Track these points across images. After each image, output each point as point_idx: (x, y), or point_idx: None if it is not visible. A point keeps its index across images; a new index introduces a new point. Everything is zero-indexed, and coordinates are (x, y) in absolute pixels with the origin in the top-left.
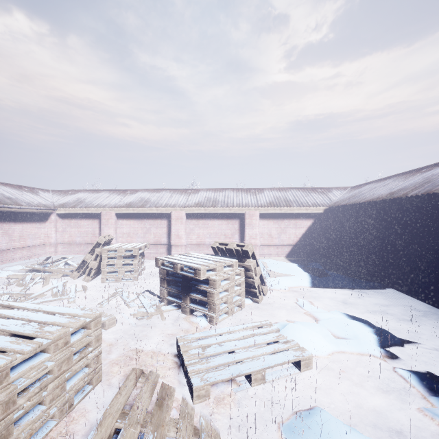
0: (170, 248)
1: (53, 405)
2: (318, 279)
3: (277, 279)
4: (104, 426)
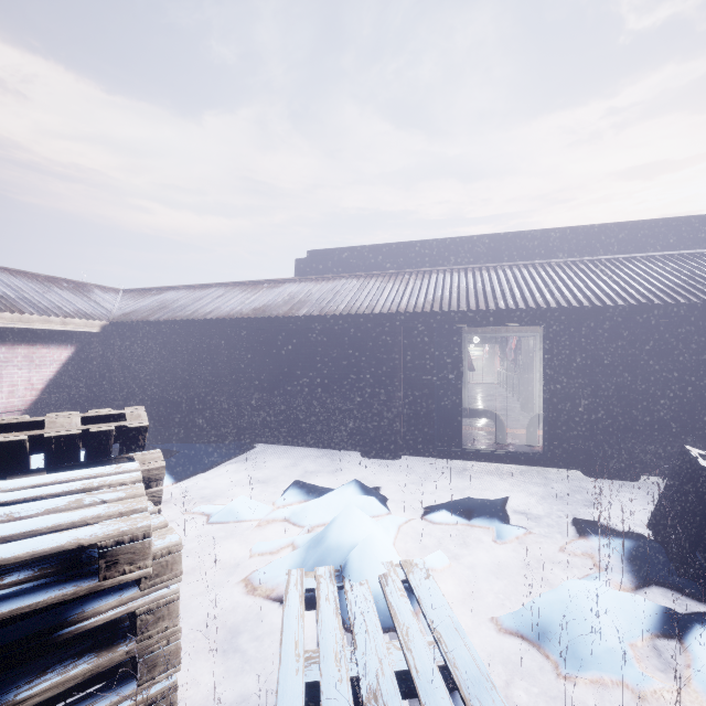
0: None
1: None
2: (172, 463)
3: None
4: None
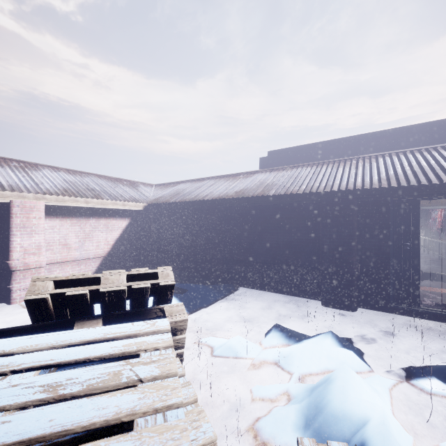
0: None
1: None
2: (185, 299)
3: None
4: None
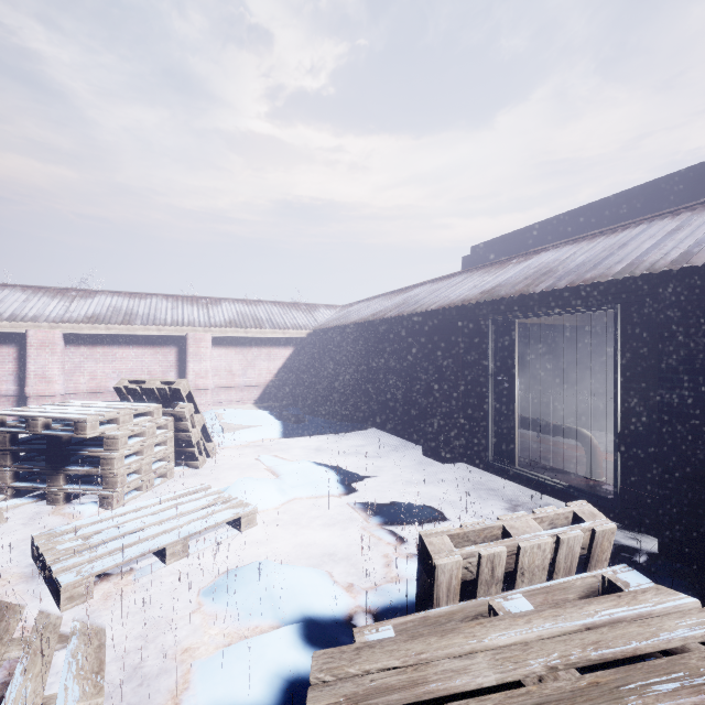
0: (24, 403)
1: None
2: (292, 427)
3: (235, 434)
4: None
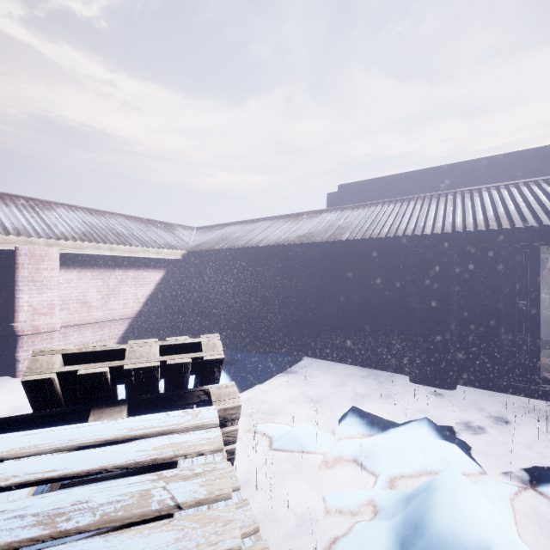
0: None
1: None
2: (234, 372)
3: None
4: None
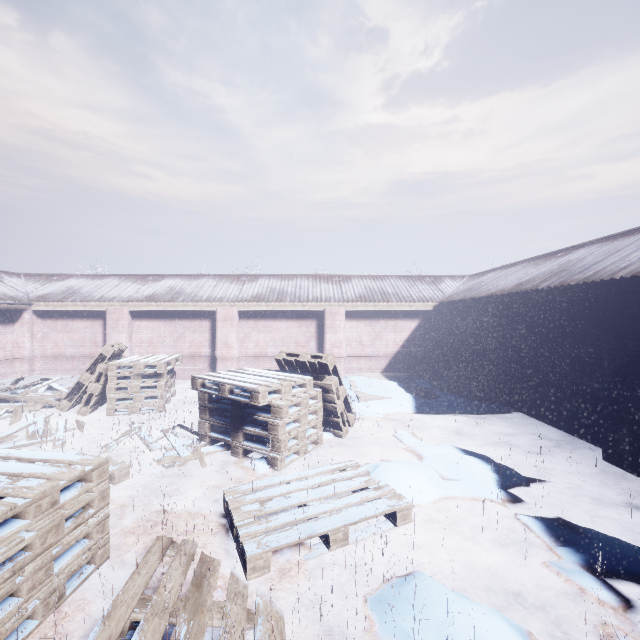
0: (215, 362)
1: (34, 595)
2: (425, 402)
3: (369, 404)
4: (114, 618)
